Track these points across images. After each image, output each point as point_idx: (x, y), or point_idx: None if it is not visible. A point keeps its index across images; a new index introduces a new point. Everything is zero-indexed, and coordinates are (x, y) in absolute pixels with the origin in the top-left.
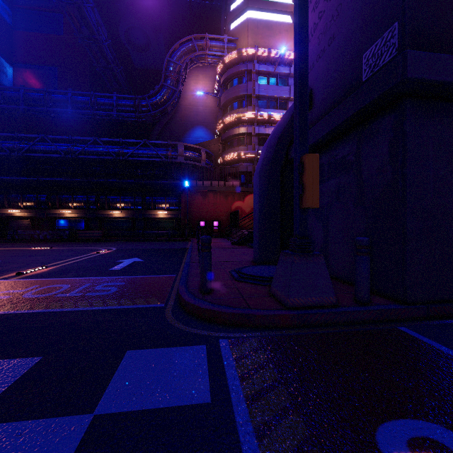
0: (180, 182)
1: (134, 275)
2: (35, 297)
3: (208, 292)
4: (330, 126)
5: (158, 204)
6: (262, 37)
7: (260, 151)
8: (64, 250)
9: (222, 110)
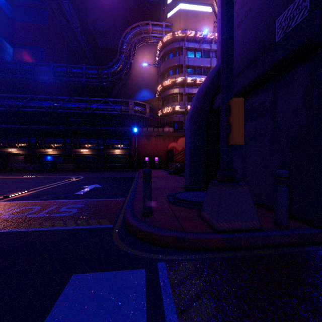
0: (131, 129)
1: (92, 198)
2: (10, 217)
3: (149, 215)
4: (249, 78)
5: (115, 145)
6: (191, 22)
7: (189, 105)
8: (45, 178)
9: (161, 76)
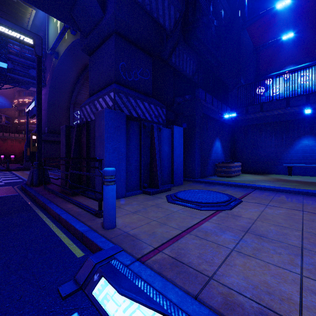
0: None
1: None
2: None
3: (9, 169)
4: None
5: None
6: None
7: None
8: None
9: (18, 93)
